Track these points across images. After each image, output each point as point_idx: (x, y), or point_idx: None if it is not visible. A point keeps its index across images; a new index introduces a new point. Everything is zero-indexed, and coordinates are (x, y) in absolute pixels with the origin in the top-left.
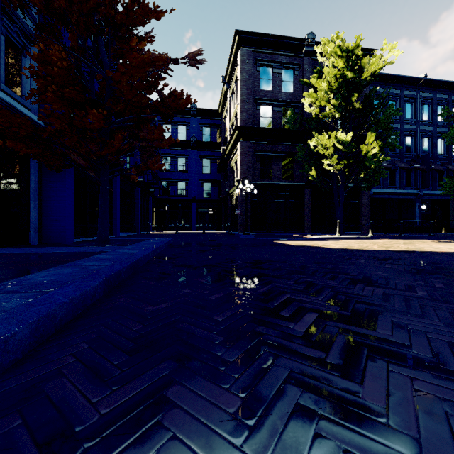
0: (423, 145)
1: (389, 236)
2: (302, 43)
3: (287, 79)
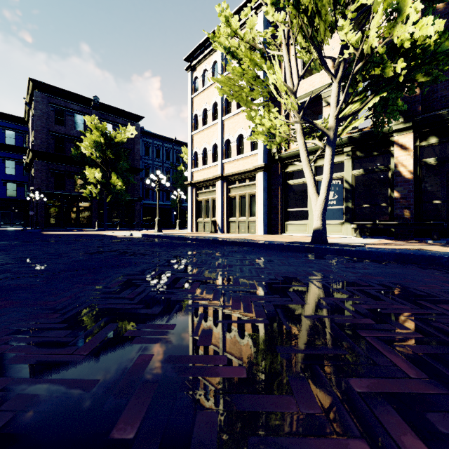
0: None
1: (127, 229)
2: (90, 101)
3: (79, 121)
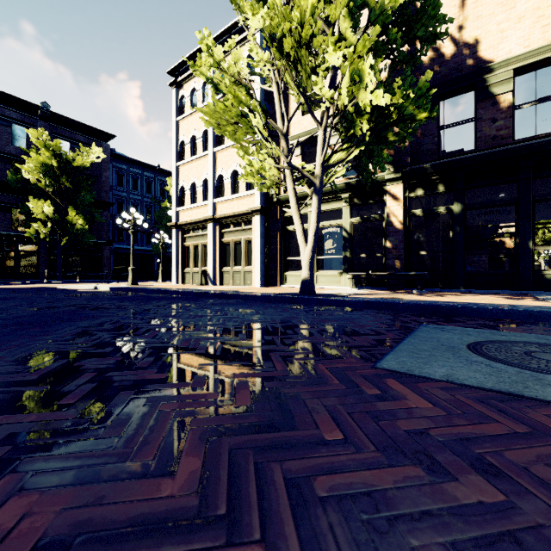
0: None
1: (91, 281)
2: (36, 108)
3: (19, 134)
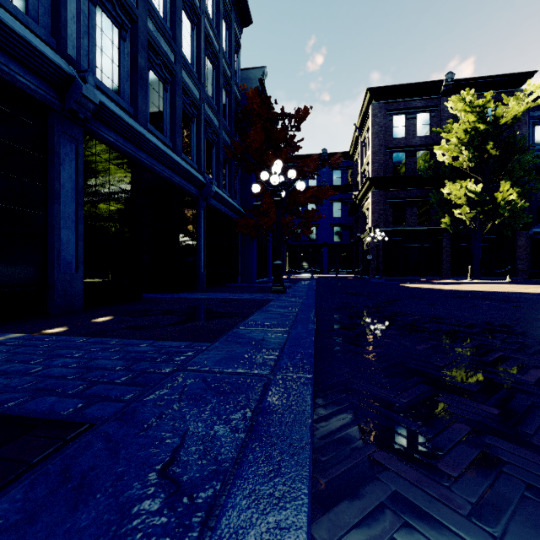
0: None
1: (529, 282)
2: (439, 84)
3: (422, 122)
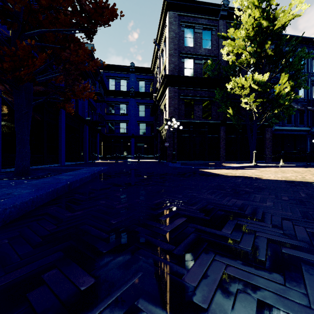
0: (313, 92)
1: (300, 165)
2: (218, 8)
3: (206, 37)
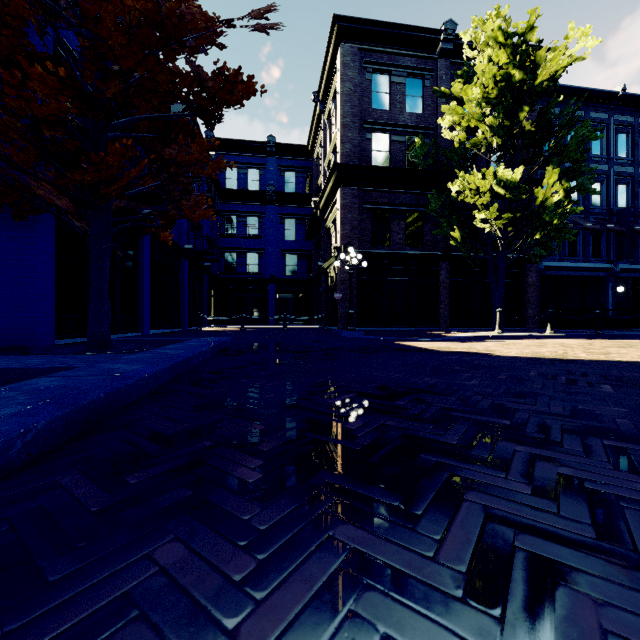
0: (619, 196)
1: (581, 334)
2: (436, 37)
3: (413, 92)
